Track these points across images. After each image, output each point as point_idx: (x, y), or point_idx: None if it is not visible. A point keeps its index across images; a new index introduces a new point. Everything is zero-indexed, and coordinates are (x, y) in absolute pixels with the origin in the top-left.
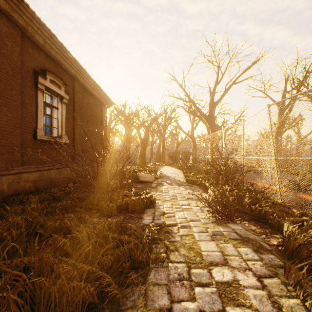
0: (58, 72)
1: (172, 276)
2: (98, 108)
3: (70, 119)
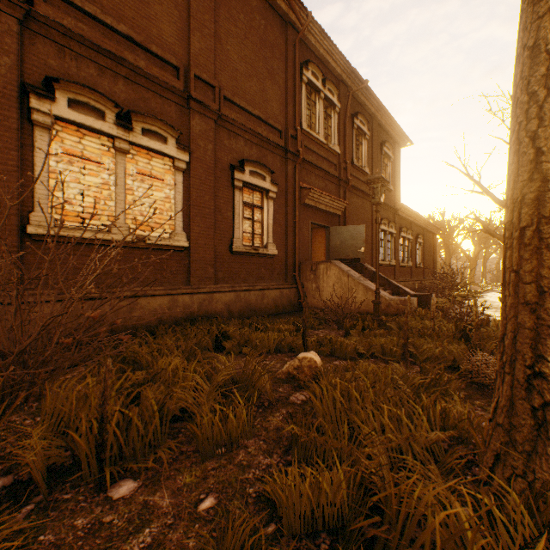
0: (419, 230)
1: (482, 297)
2: (431, 239)
3: (422, 253)
